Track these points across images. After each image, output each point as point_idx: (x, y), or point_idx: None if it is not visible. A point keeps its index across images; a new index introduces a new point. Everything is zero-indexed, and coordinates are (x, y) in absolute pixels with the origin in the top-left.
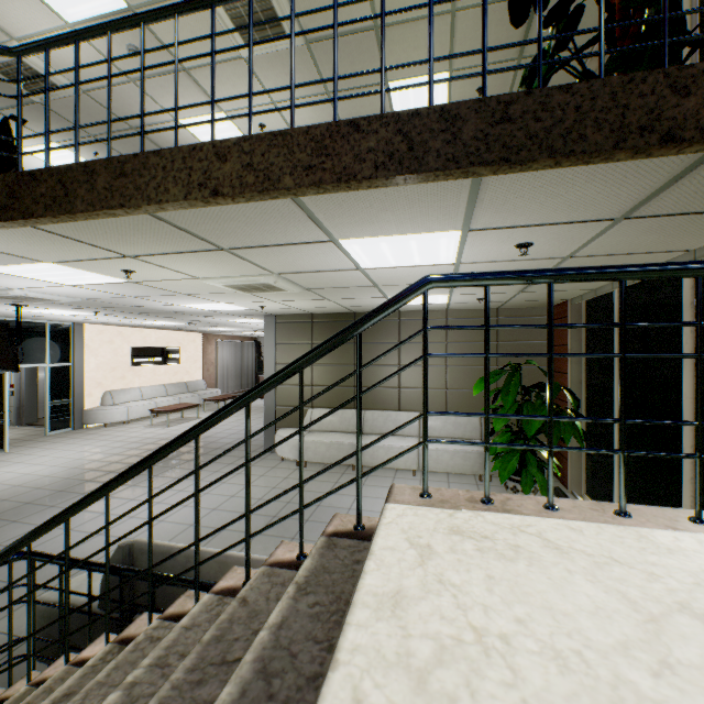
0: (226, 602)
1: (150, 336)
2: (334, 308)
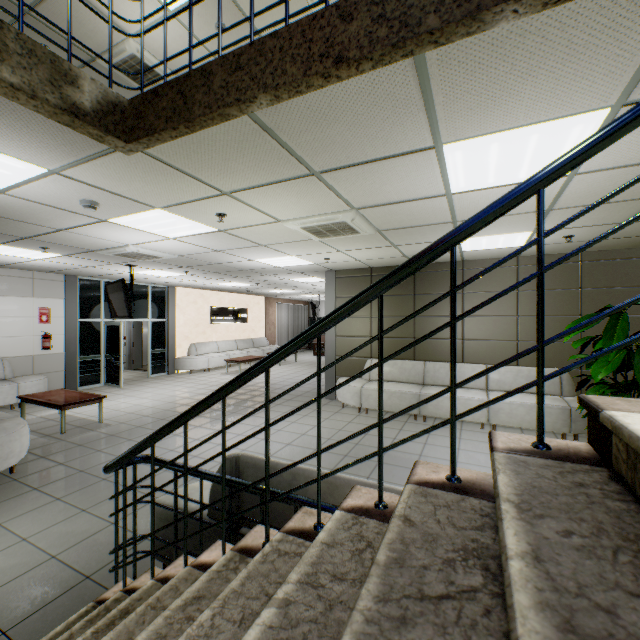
0: (362, 522)
1: (224, 298)
2: (396, 259)
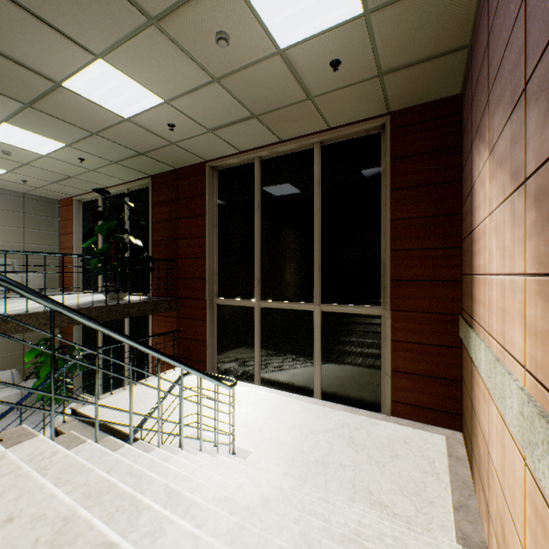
0: None
1: None
2: None
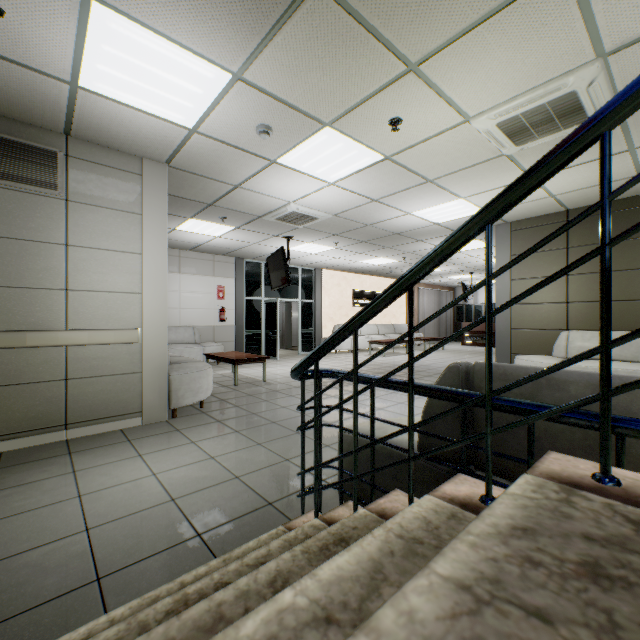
0: None
1: (365, 281)
2: (617, 185)
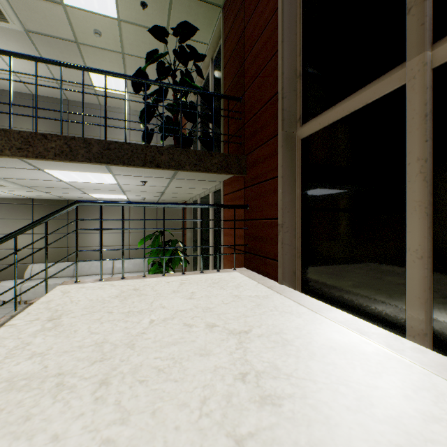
0: None
1: None
2: (51, 197)
